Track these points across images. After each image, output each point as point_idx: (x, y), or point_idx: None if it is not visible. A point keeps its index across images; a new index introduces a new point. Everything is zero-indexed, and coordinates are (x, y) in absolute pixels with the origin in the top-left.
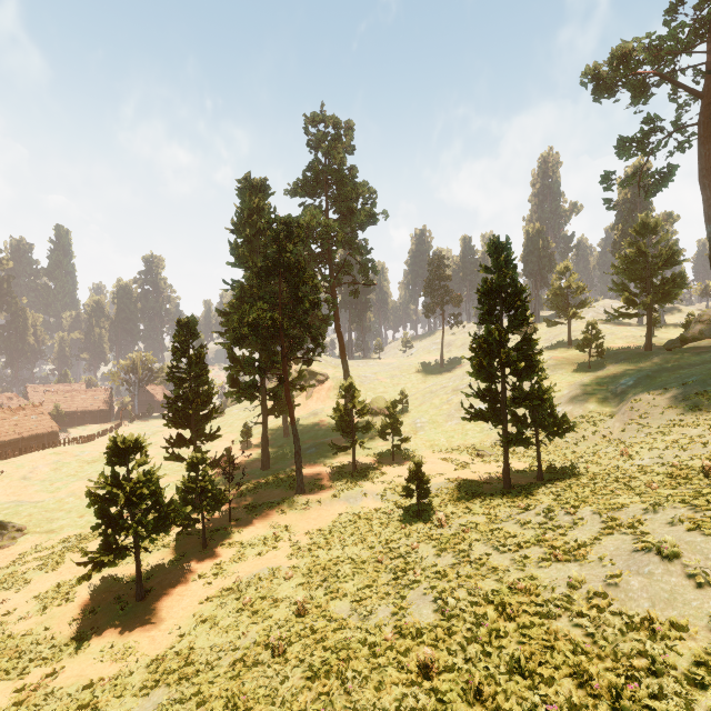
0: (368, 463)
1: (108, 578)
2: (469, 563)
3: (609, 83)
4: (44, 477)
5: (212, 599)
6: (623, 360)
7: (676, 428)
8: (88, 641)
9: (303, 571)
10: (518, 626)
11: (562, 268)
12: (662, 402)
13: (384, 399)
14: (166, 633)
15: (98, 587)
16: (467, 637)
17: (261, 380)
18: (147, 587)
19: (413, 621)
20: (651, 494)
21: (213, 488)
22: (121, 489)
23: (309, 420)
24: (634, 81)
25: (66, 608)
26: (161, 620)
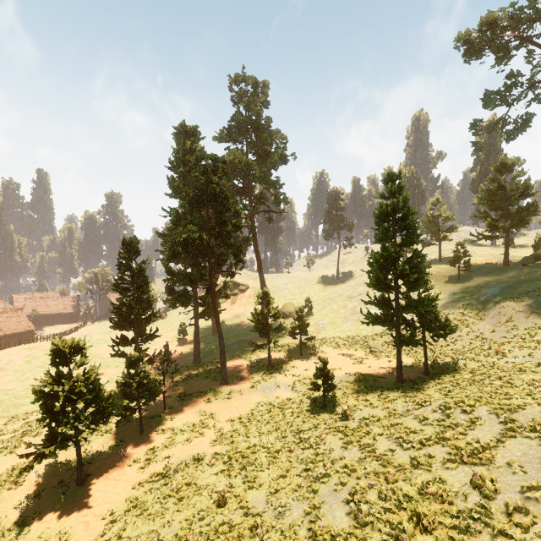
0: (280, 358)
1: (55, 462)
2: (375, 459)
3: (477, 47)
4: (18, 368)
5: (144, 484)
6: (486, 273)
7: (540, 330)
8: (29, 526)
9: (224, 459)
10: None
11: (434, 200)
12: (526, 308)
13: (293, 304)
14: (99, 519)
15: (45, 470)
16: None
17: (191, 290)
18: (88, 471)
19: (327, 524)
20: None
21: (149, 382)
22: (63, 387)
23: (233, 321)
24: (499, 44)
25: (14, 491)
26: (97, 505)
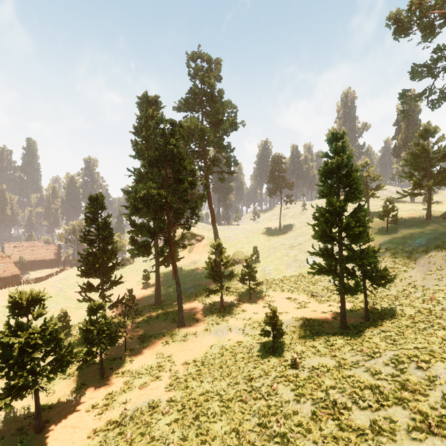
0: (231, 301)
1: (18, 406)
2: (330, 418)
3: (405, 26)
4: (1, 309)
5: (99, 433)
6: (412, 226)
7: None
8: None
9: (178, 407)
10: None
11: (363, 163)
12: None
13: (242, 252)
14: None
15: (7, 416)
16: None
17: (151, 241)
18: (47, 417)
19: None
20: None
21: (110, 327)
22: (20, 338)
23: (190, 267)
24: (427, 22)
25: None
26: None
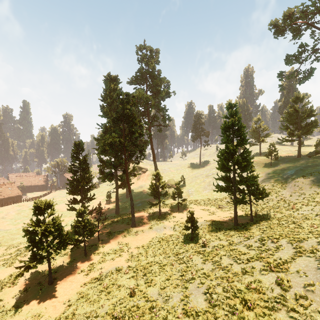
0: (166, 211)
1: (35, 271)
2: (221, 269)
3: (281, 29)
4: (12, 217)
5: (87, 284)
6: (287, 162)
7: (318, 195)
8: (21, 308)
9: (134, 269)
10: (255, 314)
11: (257, 118)
12: (310, 182)
13: (174, 180)
14: (62, 304)
15: (30, 276)
16: (225, 319)
17: (114, 171)
18: (54, 276)
19: (193, 306)
20: (317, 232)
21: (90, 225)
22: (40, 227)
23: (138, 190)
24: (295, 27)
25: (12, 288)
26: (60, 296)
